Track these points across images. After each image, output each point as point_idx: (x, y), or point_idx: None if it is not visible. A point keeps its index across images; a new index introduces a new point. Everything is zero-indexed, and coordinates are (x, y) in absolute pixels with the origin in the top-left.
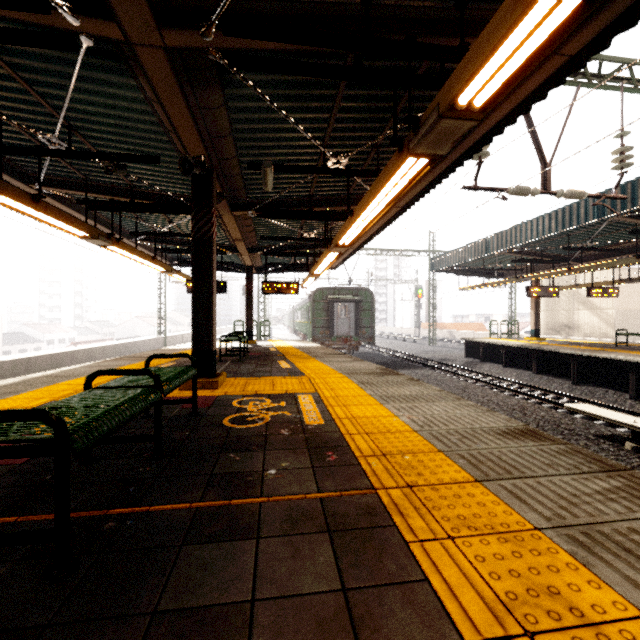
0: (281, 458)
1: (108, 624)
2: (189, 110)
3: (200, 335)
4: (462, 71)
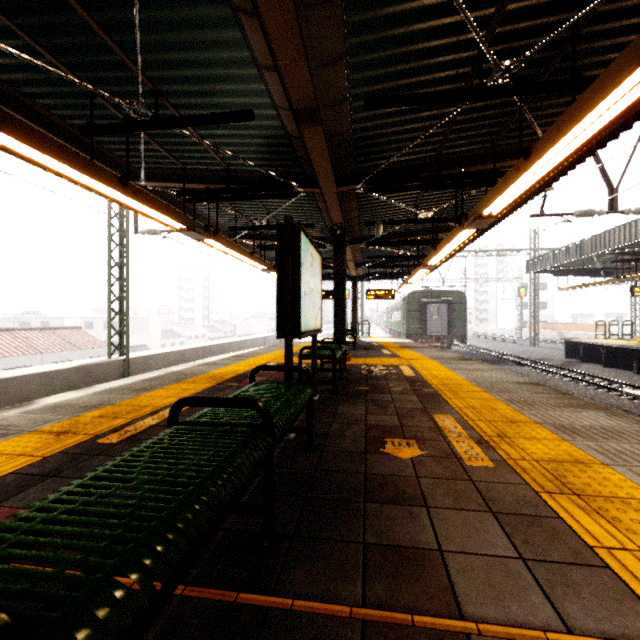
0: (394, 382)
1: (355, 399)
2: (340, 209)
3: (337, 329)
4: (481, 205)
